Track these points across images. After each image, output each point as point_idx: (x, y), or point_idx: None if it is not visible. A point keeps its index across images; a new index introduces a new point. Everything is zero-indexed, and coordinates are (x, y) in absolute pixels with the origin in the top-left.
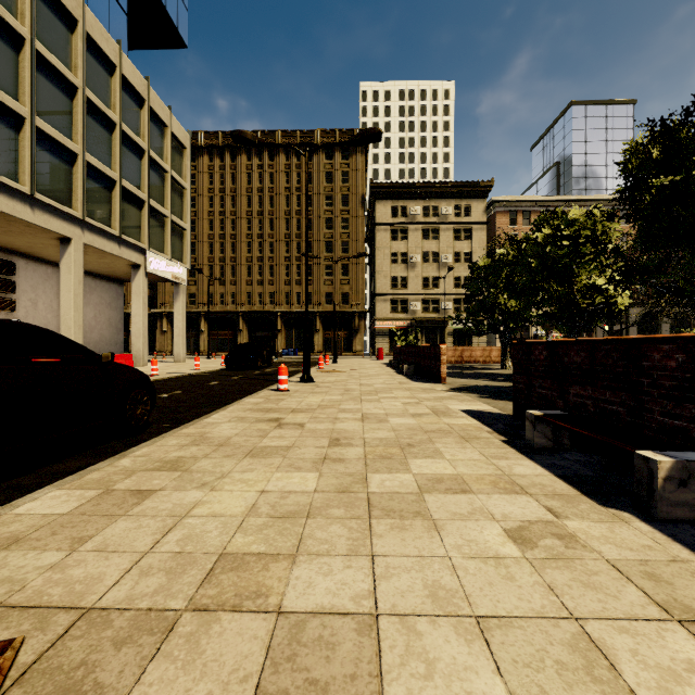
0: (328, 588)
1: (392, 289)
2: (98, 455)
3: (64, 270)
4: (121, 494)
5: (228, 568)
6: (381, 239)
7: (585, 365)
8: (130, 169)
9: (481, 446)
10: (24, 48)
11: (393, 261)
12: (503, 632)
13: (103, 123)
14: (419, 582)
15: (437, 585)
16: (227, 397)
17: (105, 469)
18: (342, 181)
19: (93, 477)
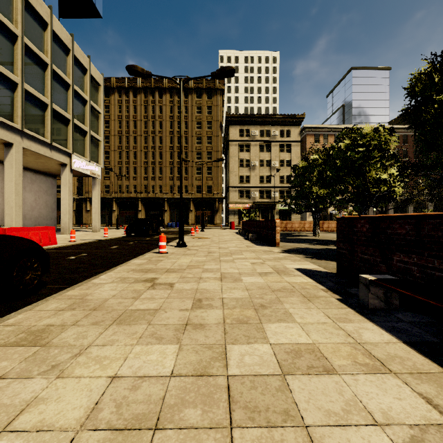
0: None
1: (240, 183)
2: None
3: (7, 166)
4: None
5: None
6: (233, 151)
7: (410, 236)
8: (59, 97)
9: (323, 306)
10: None
11: (241, 165)
12: None
13: (38, 63)
14: None
15: None
16: (119, 259)
17: None
18: (207, 113)
19: None
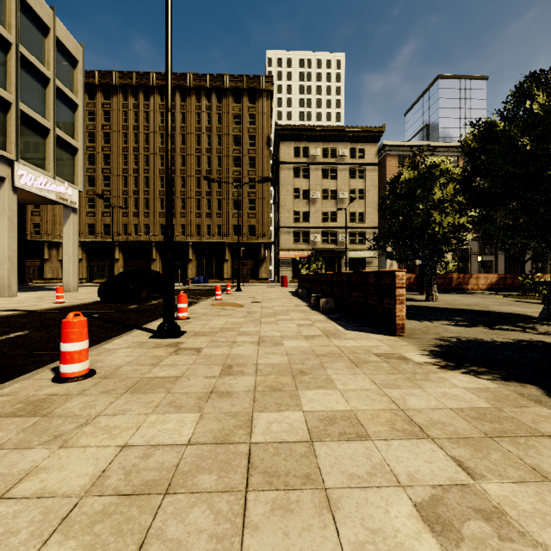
0: None
1: (295, 222)
2: None
3: None
4: None
5: None
6: (285, 177)
7: None
8: None
9: None
10: None
11: (296, 197)
12: None
13: None
14: None
15: None
16: None
17: None
18: (249, 123)
19: None
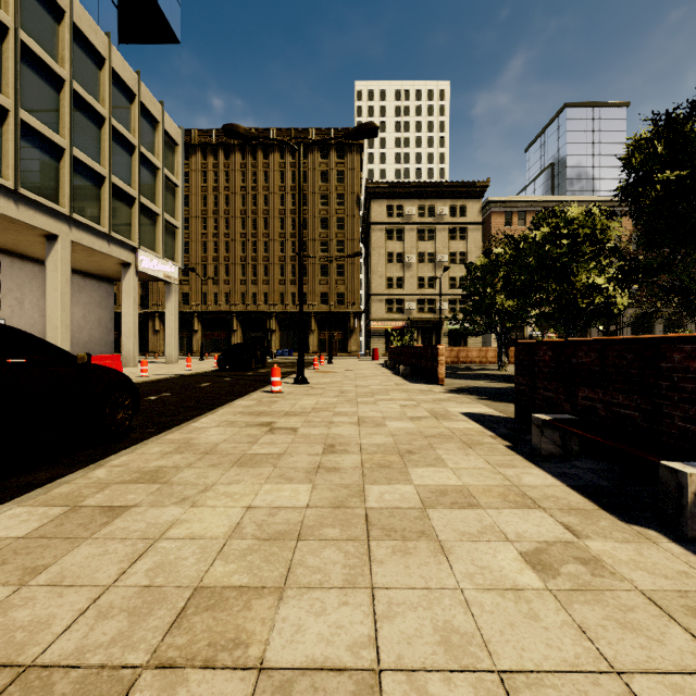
0: (320, 633)
1: (388, 289)
2: (72, 465)
3: (51, 268)
4: (89, 512)
5: (203, 607)
6: (377, 239)
7: (595, 366)
8: (120, 166)
9: (485, 453)
10: (7, 37)
11: (389, 261)
12: (533, 694)
13: (92, 117)
14: (428, 624)
15: (449, 628)
16: (218, 400)
17: (77, 482)
18: (337, 181)
19: (62, 491)
